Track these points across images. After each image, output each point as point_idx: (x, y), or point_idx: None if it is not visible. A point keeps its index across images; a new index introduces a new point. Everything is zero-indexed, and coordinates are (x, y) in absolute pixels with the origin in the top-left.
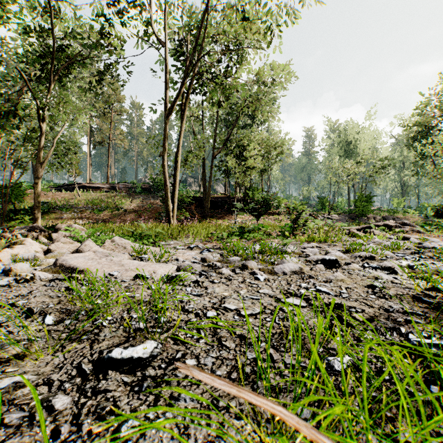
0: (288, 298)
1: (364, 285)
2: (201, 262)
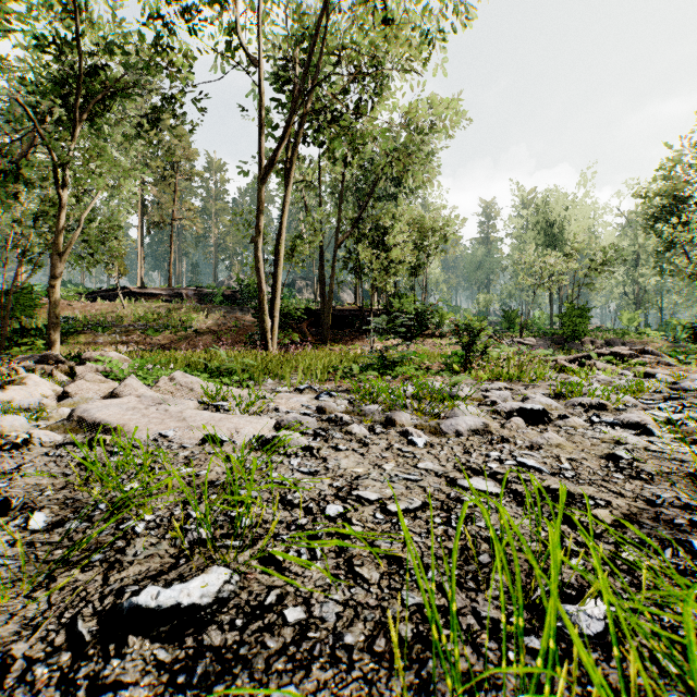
0: (470, 479)
1: (599, 455)
2: (317, 414)
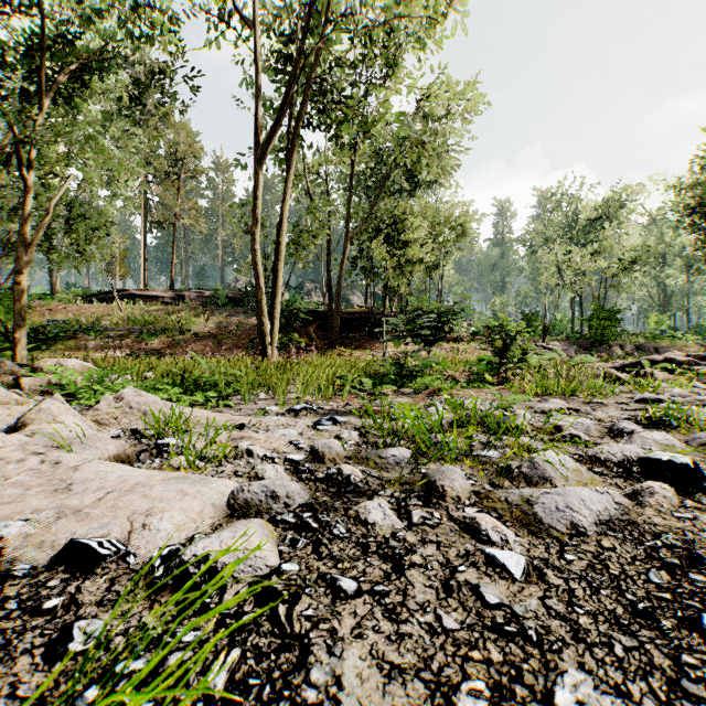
0: None
1: None
2: (311, 462)
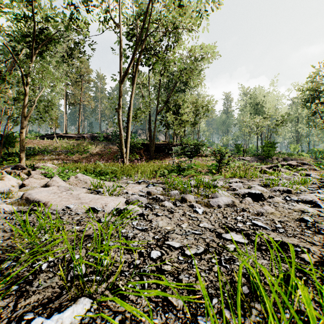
0: (229, 233)
1: (294, 218)
2: (147, 195)
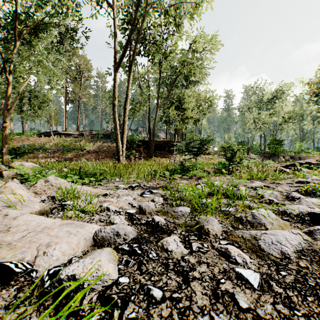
0: None
1: None
2: (139, 214)
